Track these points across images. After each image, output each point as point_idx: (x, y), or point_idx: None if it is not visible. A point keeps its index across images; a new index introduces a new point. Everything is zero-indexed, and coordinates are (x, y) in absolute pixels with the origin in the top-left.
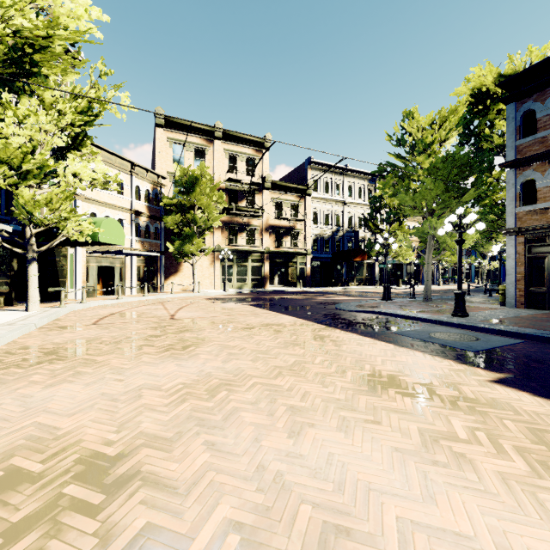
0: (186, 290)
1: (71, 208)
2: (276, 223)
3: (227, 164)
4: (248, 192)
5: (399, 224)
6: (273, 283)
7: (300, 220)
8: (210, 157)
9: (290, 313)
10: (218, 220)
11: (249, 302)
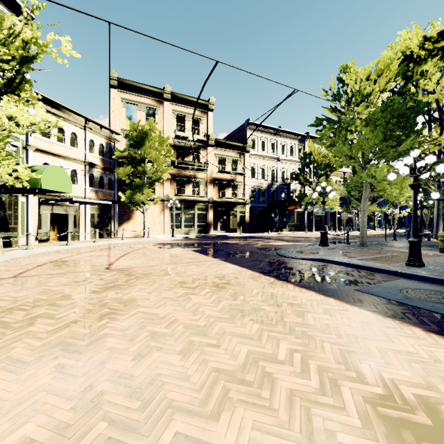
0: (138, 235)
1: (7, 152)
2: (219, 176)
3: (175, 123)
4: (194, 149)
5: (326, 178)
6: (216, 229)
7: (240, 174)
8: (160, 117)
9: (234, 260)
10: (167, 172)
11: (193, 247)
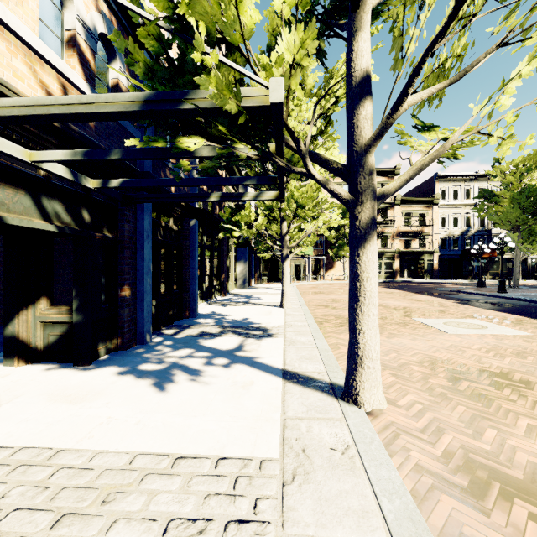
0: (338, 279)
1: None
2: (405, 229)
3: None
4: (382, 209)
5: None
6: (403, 275)
7: (427, 225)
8: None
9: (402, 290)
10: None
11: (381, 286)
